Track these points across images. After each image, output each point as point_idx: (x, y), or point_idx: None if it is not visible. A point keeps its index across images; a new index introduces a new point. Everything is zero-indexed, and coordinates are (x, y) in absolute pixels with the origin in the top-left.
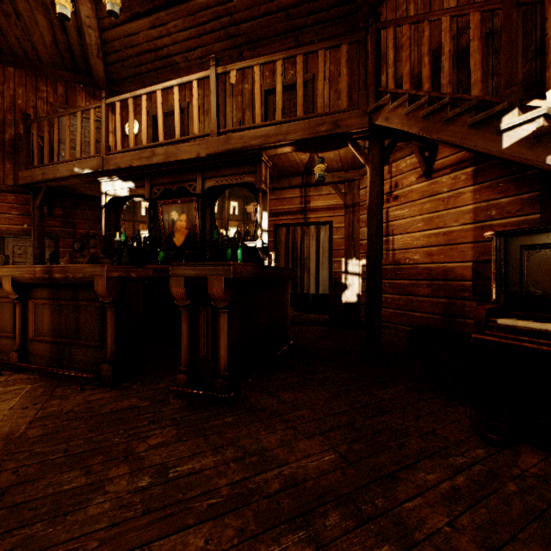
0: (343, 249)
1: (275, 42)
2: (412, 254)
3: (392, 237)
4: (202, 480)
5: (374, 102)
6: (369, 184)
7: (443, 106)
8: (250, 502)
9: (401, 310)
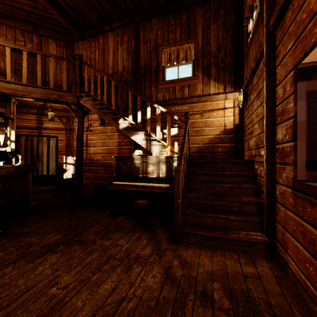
0: (64, 151)
1: (17, 21)
2: (97, 156)
3: (89, 147)
4: (1, 259)
5: (79, 93)
6: (77, 126)
7: (104, 108)
8: (28, 255)
9: (93, 180)
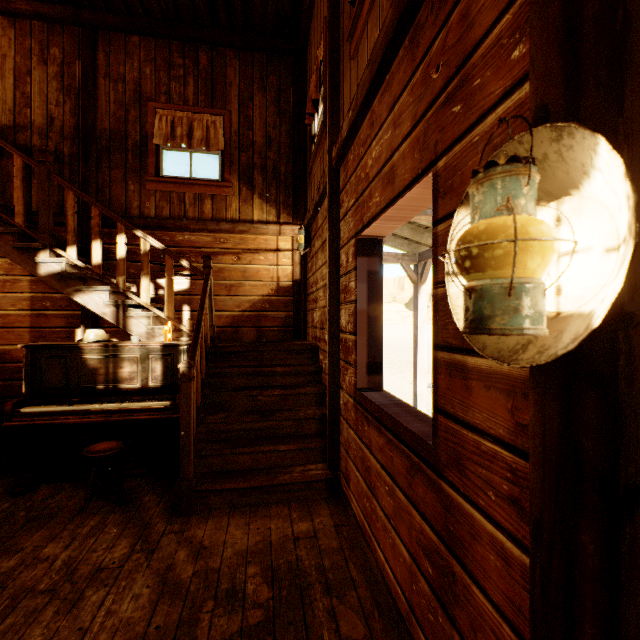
0: None
1: None
2: None
3: None
4: None
5: None
6: None
7: None
8: None
9: None
